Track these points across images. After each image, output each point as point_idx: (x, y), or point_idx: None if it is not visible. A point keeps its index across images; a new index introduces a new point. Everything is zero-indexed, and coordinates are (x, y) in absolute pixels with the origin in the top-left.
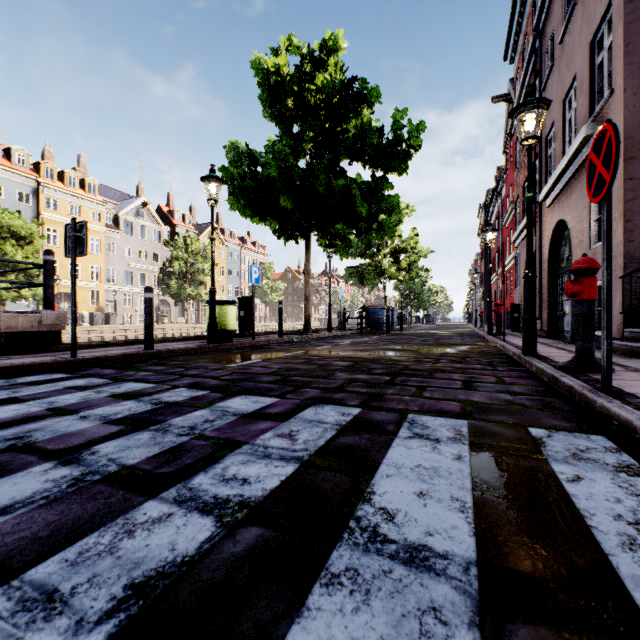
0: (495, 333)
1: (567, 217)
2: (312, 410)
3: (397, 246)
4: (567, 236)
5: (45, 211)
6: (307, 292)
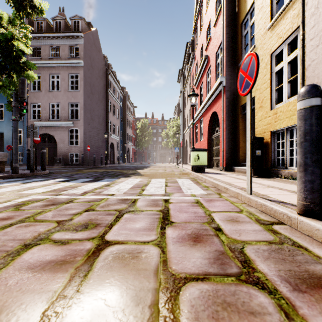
0: None
1: None
2: None
3: None
4: None
5: None
6: None
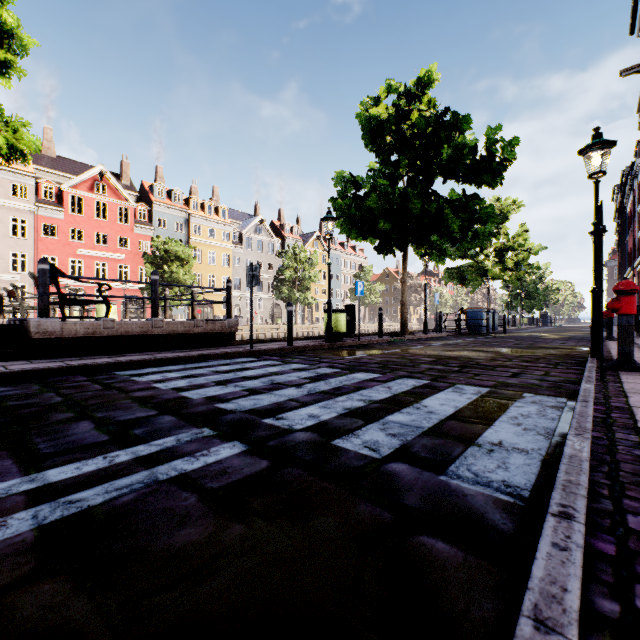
0: (604, 338)
1: None
2: (401, 380)
3: (502, 244)
4: None
5: (192, 236)
6: (404, 298)
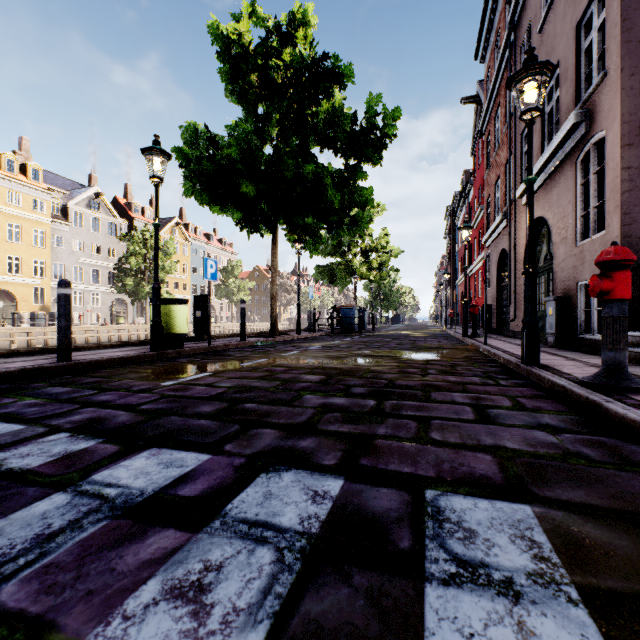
0: (471, 335)
1: (547, 214)
2: (260, 486)
3: (368, 245)
4: (544, 234)
5: None
6: (274, 291)
